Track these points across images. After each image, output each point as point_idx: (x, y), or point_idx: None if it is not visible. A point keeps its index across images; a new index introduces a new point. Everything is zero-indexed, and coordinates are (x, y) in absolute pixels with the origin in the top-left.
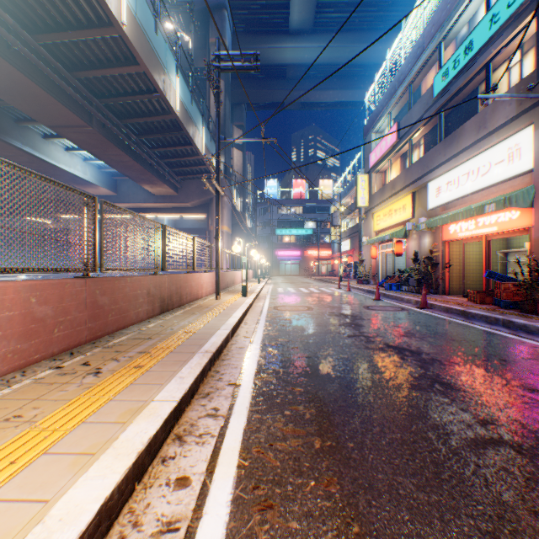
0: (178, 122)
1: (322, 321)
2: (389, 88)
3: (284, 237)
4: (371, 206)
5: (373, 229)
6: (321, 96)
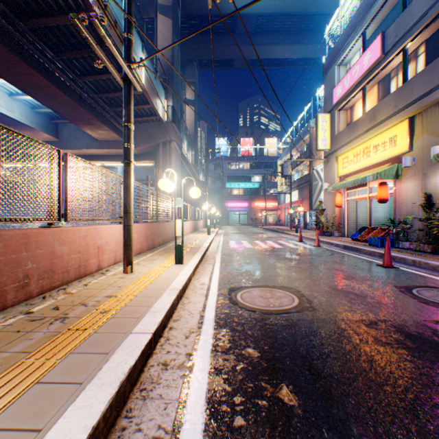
0: None
1: (434, 425)
2: None
3: (233, 190)
4: (335, 148)
5: (337, 174)
6: (270, 52)
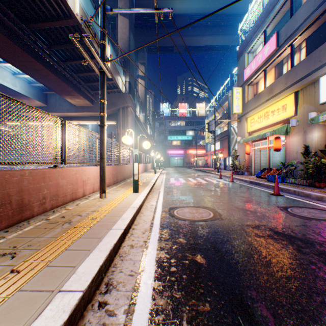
0: (80, 29)
1: (274, 270)
2: (266, 6)
3: (173, 141)
4: (245, 112)
5: (247, 130)
6: (199, 41)
